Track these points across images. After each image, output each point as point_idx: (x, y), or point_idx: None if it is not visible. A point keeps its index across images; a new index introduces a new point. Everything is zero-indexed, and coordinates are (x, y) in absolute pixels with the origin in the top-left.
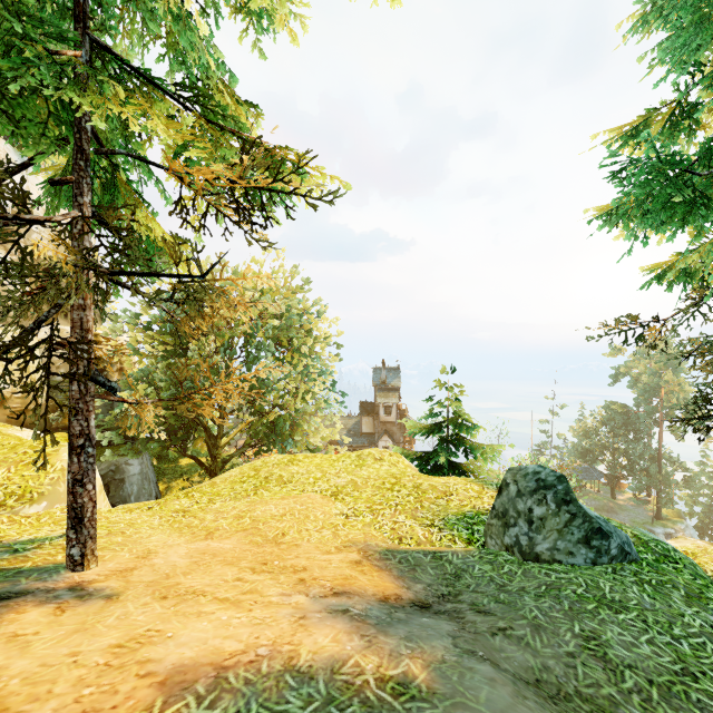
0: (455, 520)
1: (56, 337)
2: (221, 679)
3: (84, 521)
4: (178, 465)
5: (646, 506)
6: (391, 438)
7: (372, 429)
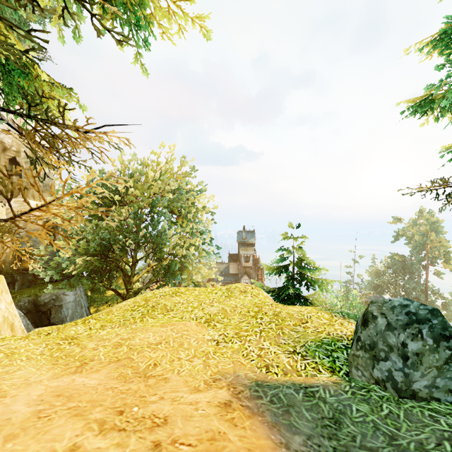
0: (314, 347)
1: None
2: None
3: None
4: (105, 295)
5: None
6: (249, 277)
7: (237, 271)
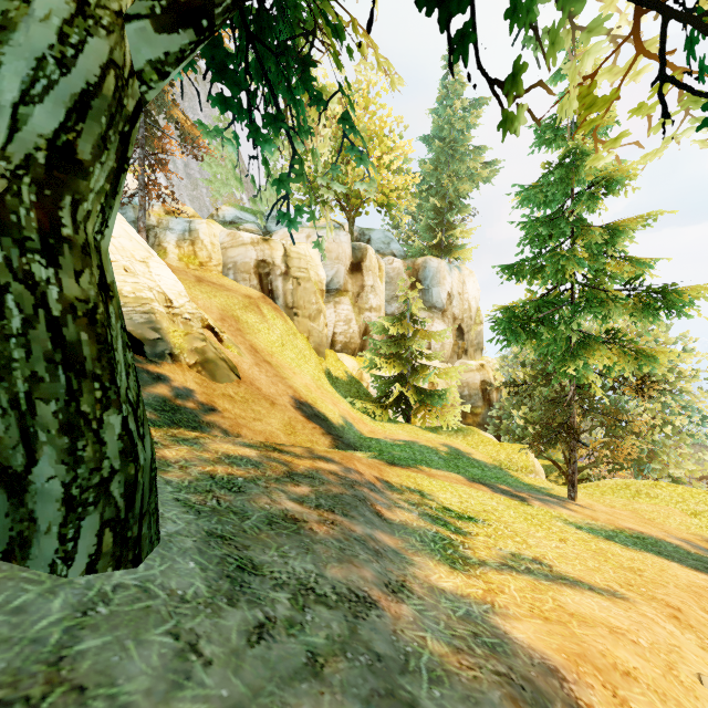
0: None
1: (574, 431)
2: (641, 532)
3: (574, 486)
4: None
5: None
6: None
7: None
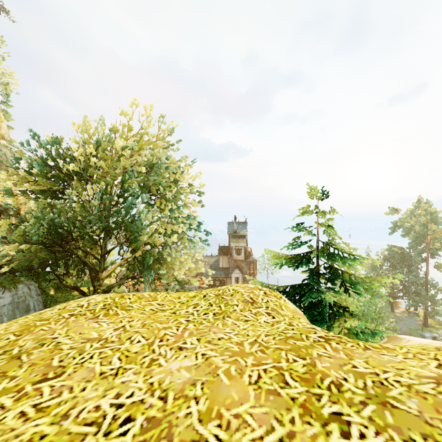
0: None
1: None
2: None
3: None
4: (71, 293)
5: (416, 317)
6: (241, 271)
7: (227, 265)
